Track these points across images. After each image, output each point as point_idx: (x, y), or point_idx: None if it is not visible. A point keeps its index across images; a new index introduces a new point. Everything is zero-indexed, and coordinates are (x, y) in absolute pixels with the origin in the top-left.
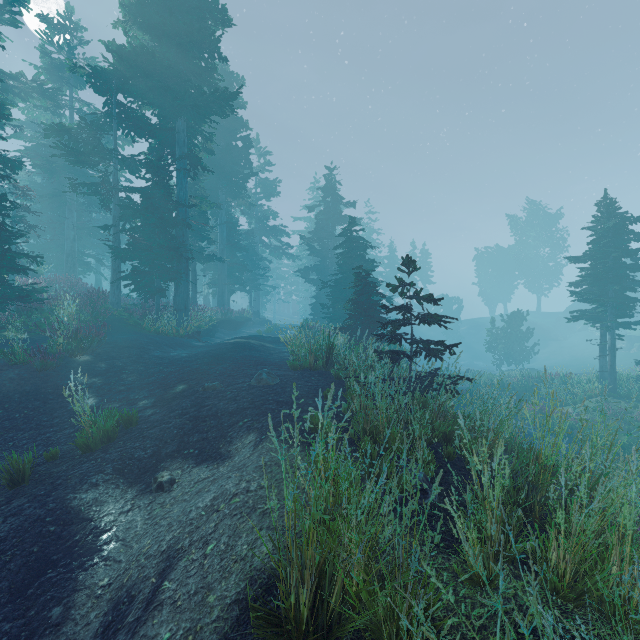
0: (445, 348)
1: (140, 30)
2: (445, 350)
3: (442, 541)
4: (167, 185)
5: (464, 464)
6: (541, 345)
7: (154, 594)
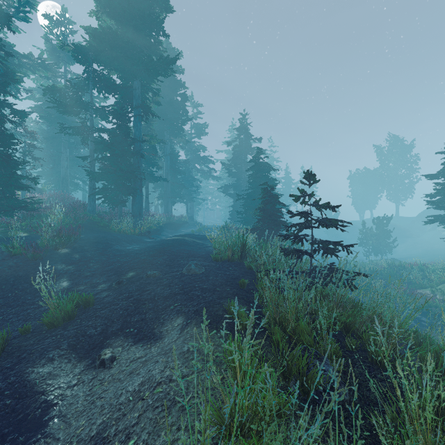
0: (343, 248)
1: (108, 17)
2: (343, 250)
3: None
4: (127, 127)
5: (365, 354)
6: (399, 241)
7: None
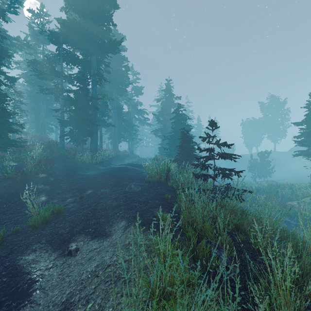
0: (235, 173)
1: (73, 12)
2: (235, 174)
3: (245, 310)
4: (86, 88)
5: (250, 245)
6: (276, 168)
7: None
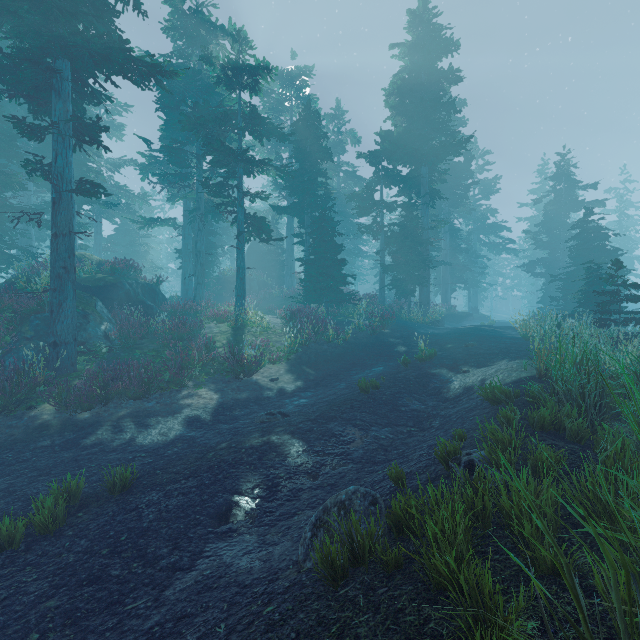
0: None
1: (399, 116)
2: None
3: None
4: (416, 217)
5: None
6: None
7: (482, 384)
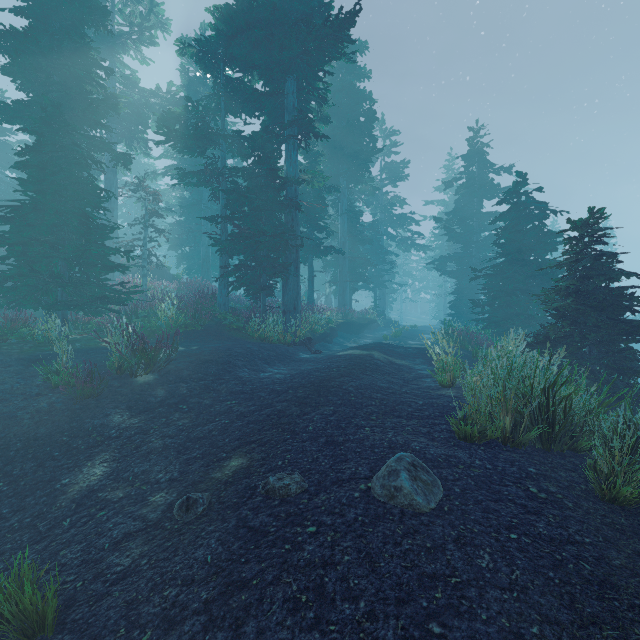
0: None
1: None
2: None
3: None
4: (272, 158)
5: None
6: None
7: None
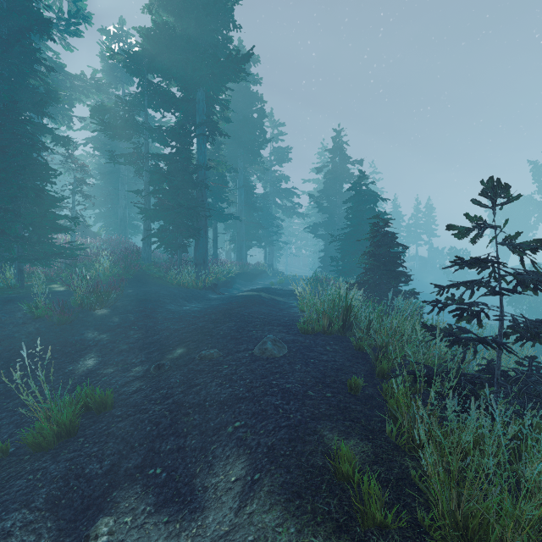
0: None
1: (165, 12)
2: None
3: None
4: (187, 150)
5: None
6: None
7: None
